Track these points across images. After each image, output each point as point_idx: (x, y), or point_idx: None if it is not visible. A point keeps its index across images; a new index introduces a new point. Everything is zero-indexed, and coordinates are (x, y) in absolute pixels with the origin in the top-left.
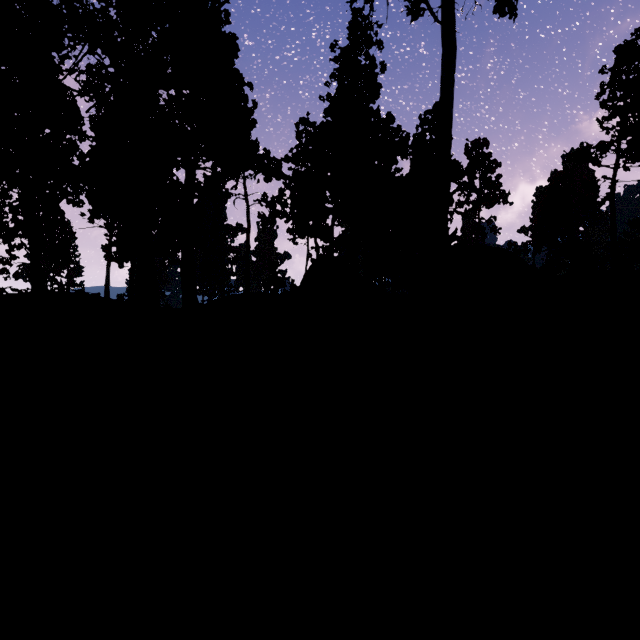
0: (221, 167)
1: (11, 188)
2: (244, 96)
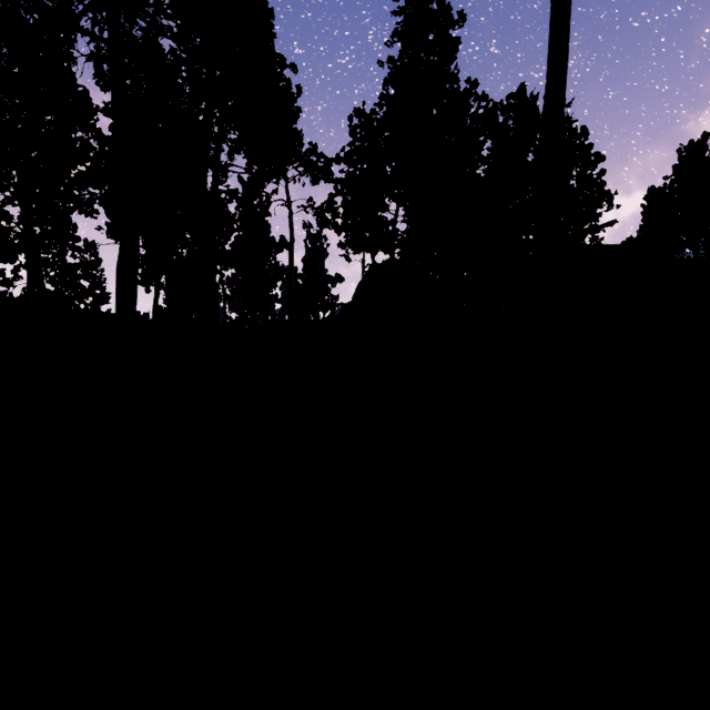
0: (258, 165)
1: (3, 190)
2: (274, 35)
